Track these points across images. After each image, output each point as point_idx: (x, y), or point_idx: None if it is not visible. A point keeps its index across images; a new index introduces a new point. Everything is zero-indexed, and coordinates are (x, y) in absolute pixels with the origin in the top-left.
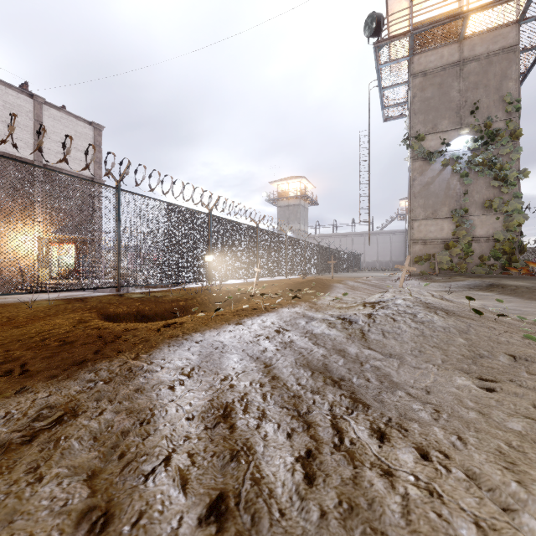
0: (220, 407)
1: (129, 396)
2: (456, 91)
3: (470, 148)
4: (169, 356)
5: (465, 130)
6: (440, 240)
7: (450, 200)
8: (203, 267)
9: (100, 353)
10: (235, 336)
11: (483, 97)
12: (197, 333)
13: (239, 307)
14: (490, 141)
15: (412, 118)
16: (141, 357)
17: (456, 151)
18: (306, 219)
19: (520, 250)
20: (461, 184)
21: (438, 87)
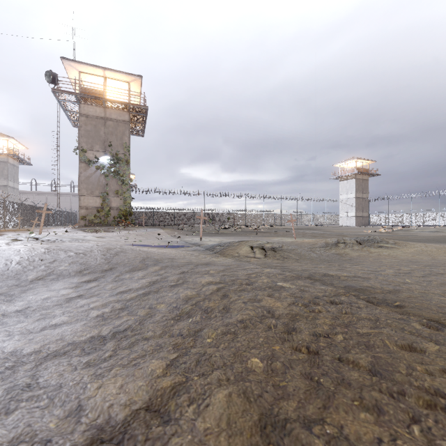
0: None
1: None
2: (103, 132)
3: (109, 163)
4: None
5: (106, 154)
6: (95, 208)
7: (100, 187)
8: None
9: None
10: None
11: (115, 140)
12: None
13: None
14: (117, 162)
15: (80, 138)
16: None
17: (103, 162)
18: (16, 177)
19: (130, 214)
20: (106, 180)
21: (94, 126)
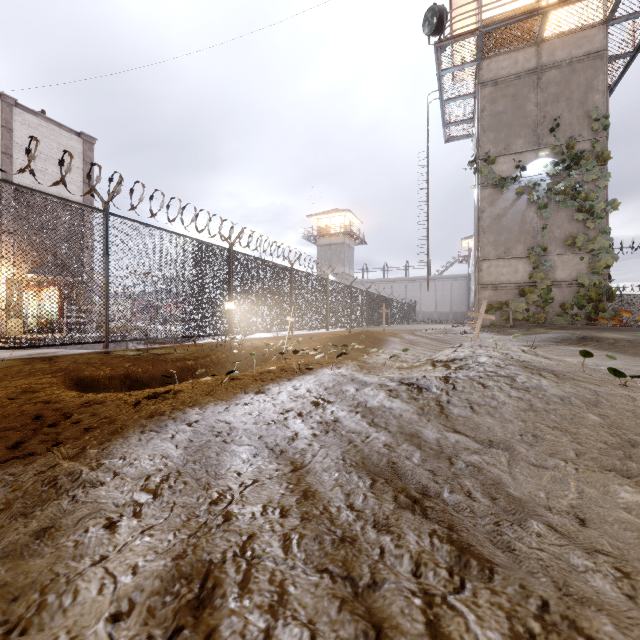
0: (196, 574)
1: (16, 551)
2: (532, 104)
3: (549, 174)
4: (134, 452)
5: (543, 151)
6: (513, 285)
7: (525, 236)
8: (222, 317)
9: (20, 448)
10: (252, 412)
11: (565, 112)
12: (194, 409)
13: (265, 368)
14: (573, 164)
15: (480, 136)
16: (85, 454)
17: (532, 176)
18: (351, 261)
19: (608, 297)
20: (539, 217)
21: (511, 99)
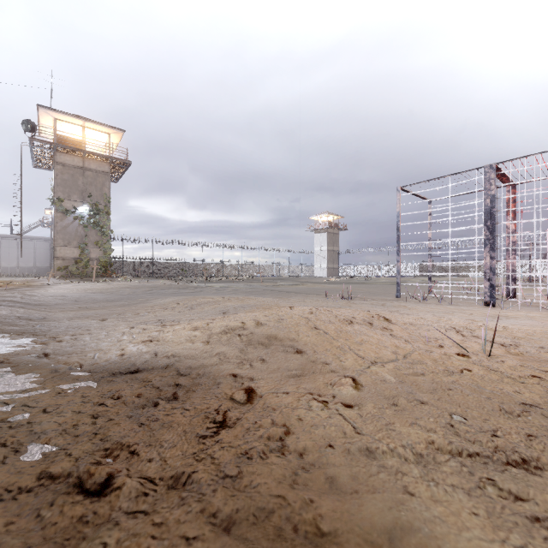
0: None
1: None
2: (81, 182)
3: (88, 214)
4: None
5: (86, 204)
6: (73, 258)
7: (78, 238)
8: None
9: None
10: None
11: (95, 191)
12: None
13: None
14: (97, 213)
15: (56, 187)
16: None
17: (81, 213)
18: None
19: (110, 266)
20: (84, 231)
21: (72, 176)
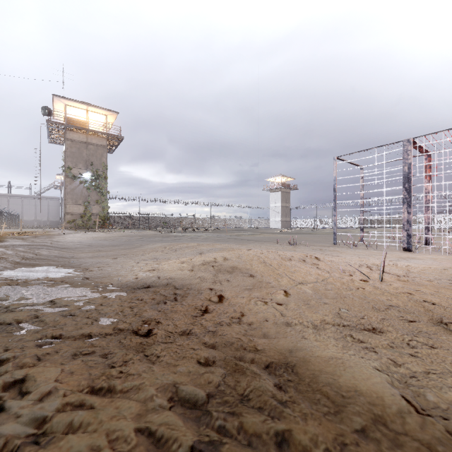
0: None
1: None
2: (85, 154)
3: (91, 178)
4: None
5: (89, 171)
6: (79, 214)
7: (83, 197)
8: None
9: None
10: None
11: (95, 160)
12: None
13: None
14: (97, 178)
15: (66, 158)
16: None
17: (85, 178)
18: None
19: (107, 219)
20: (88, 192)
21: (78, 149)
